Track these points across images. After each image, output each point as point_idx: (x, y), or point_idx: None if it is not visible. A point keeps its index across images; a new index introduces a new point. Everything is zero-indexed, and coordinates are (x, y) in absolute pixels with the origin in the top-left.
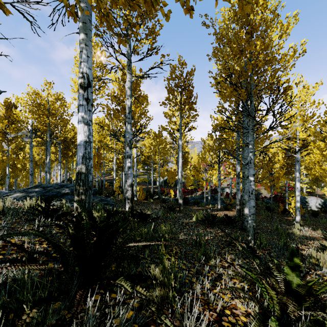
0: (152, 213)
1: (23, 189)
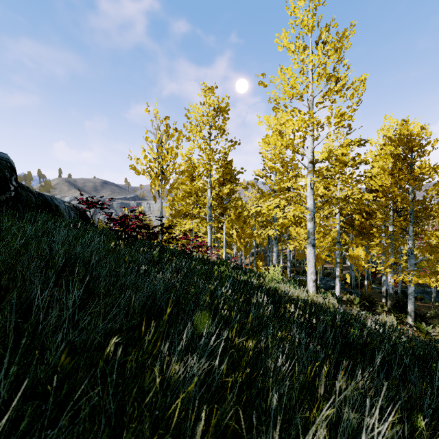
0: None
1: None
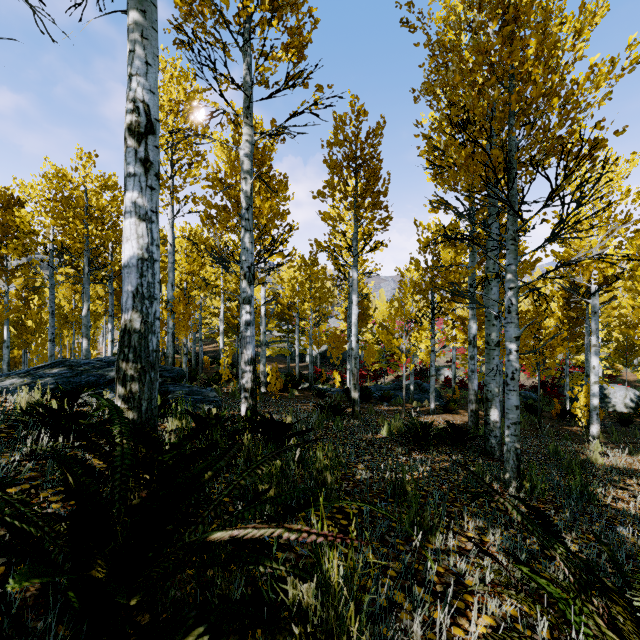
0: (295, 422)
1: (26, 370)
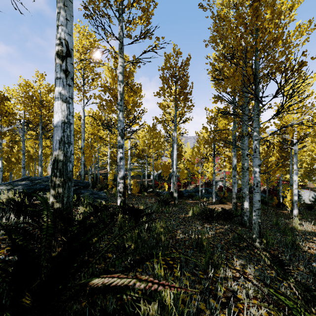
0: (145, 208)
1: (8, 182)
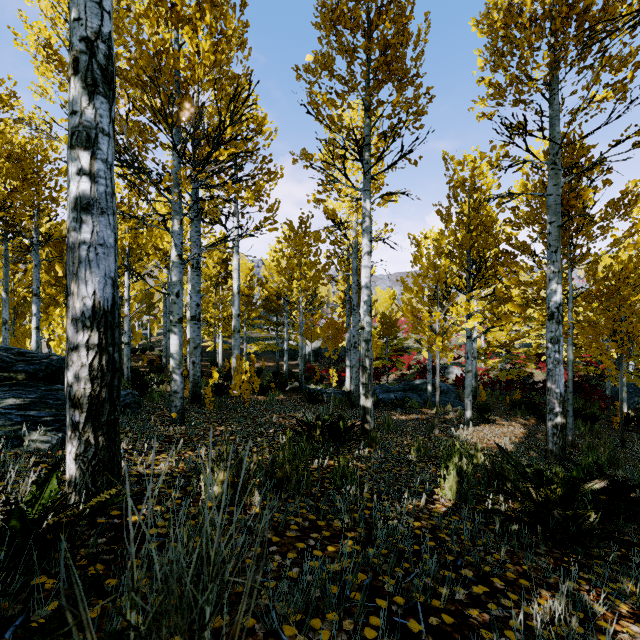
0: None
1: None
